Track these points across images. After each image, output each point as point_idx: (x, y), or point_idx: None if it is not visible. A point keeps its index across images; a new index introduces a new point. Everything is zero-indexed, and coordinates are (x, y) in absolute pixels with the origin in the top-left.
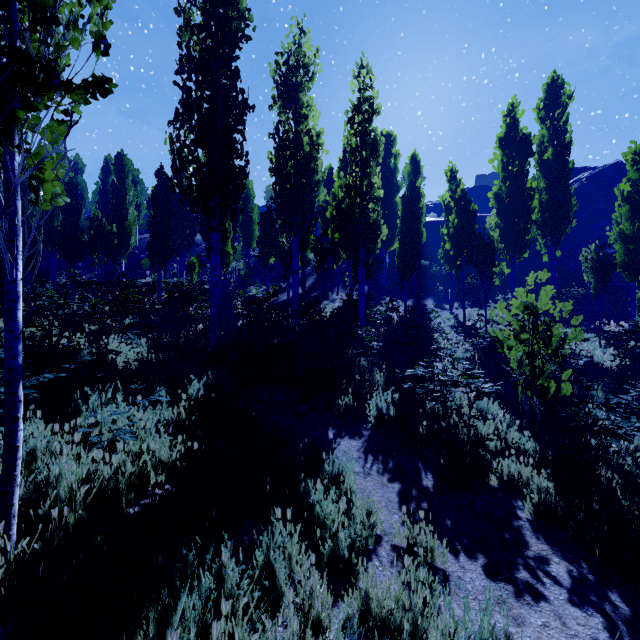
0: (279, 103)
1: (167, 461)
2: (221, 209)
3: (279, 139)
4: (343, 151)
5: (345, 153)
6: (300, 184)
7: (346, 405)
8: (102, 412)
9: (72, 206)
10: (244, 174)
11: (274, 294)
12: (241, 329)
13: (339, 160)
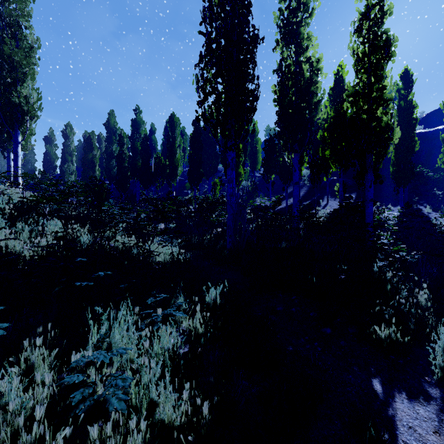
0: (281, 45)
1: (169, 426)
2: (236, 130)
3: (282, 72)
4: (334, 80)
5: (336, 81)
6: (301, 107)
7: (390, 339)
8: (111, 336)
9: (146, 152)
10: (255, 96)
11: (278, 203)
12: (251, 232)
13: (330, 89)
